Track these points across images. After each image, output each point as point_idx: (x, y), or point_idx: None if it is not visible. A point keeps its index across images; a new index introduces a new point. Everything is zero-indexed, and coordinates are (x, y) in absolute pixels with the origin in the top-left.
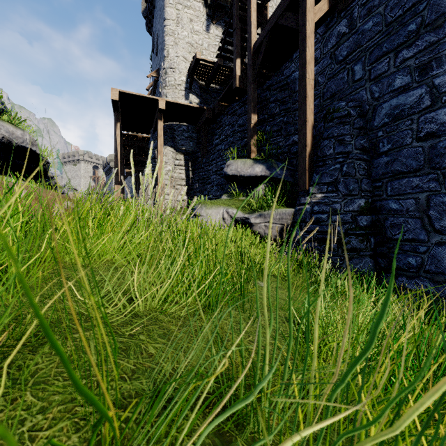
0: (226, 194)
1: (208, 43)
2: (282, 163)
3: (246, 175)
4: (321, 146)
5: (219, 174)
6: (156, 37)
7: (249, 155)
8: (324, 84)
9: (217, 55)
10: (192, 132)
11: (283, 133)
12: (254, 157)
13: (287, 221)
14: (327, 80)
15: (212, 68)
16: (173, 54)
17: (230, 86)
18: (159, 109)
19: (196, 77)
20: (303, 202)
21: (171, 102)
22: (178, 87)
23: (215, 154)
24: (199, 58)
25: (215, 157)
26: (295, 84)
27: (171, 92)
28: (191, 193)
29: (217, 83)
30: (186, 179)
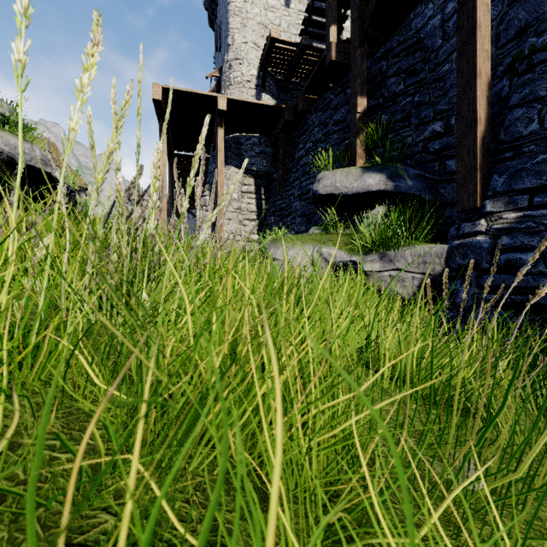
0: (317, 226)
1: (288, 22)
2: (415, 169)
3: (350, 193)
4: (507, 121)
5: (304, 199)
6: (219, 27)
7: (352, 163)
8: (499, 17)
9: (301, 32)
10: (266, 146)
11: (414, 121)
12: (362, 165)
13: (434, 268)
14: (506, 7)
15: (294, 53)
16: (240, 40)
17: (321, 63)
18: (218, 110)
19: (271, 69)
20: (470, 231)
21: (235, 101)
22: (246, 84)
23: (298, 171)
24: (275, 37)
25: (298, 175)
26: (435, 37)
27: (237, 92)
28: (264, 230)
29: (300, 77)
30: (257, 211)
